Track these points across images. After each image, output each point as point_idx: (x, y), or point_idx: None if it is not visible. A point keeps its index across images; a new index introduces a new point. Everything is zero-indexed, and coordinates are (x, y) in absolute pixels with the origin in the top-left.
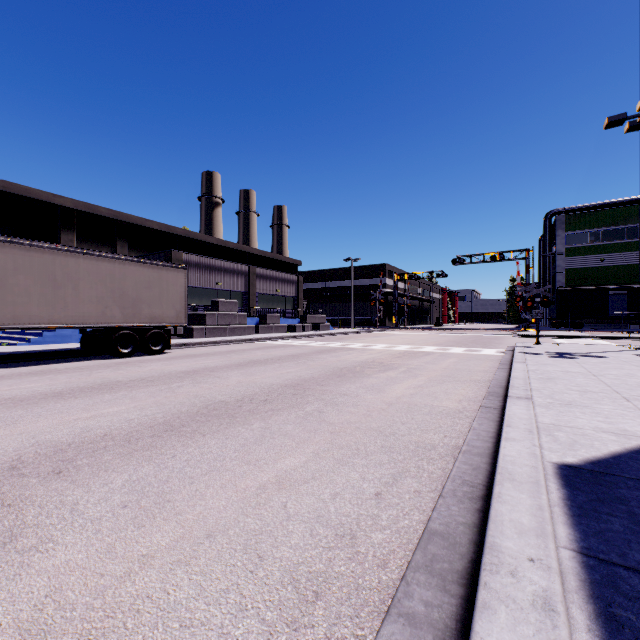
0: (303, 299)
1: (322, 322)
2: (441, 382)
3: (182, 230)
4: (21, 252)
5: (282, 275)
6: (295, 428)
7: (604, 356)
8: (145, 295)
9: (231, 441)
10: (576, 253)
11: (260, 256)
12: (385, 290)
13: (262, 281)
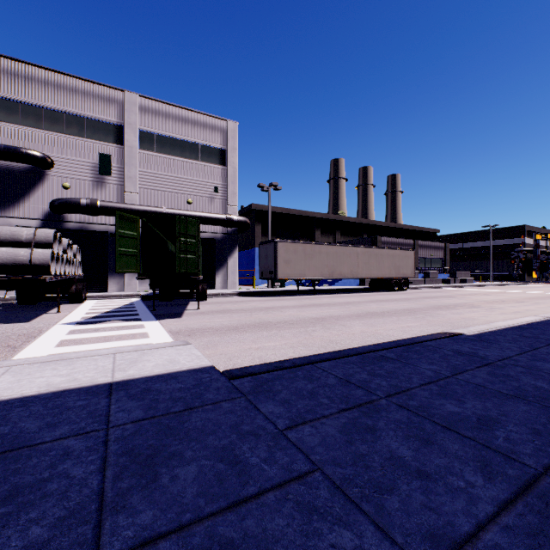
0: None
1: (466, 277)
2: None
3: (365, 220)
4: (371, 251)
5: (434, 244)
6: (531, 304)
7: None
8: (401, 264)
9: (515, 305)
10: None
11: (409, 229)
12: (523, 249)
13: (421, 249)
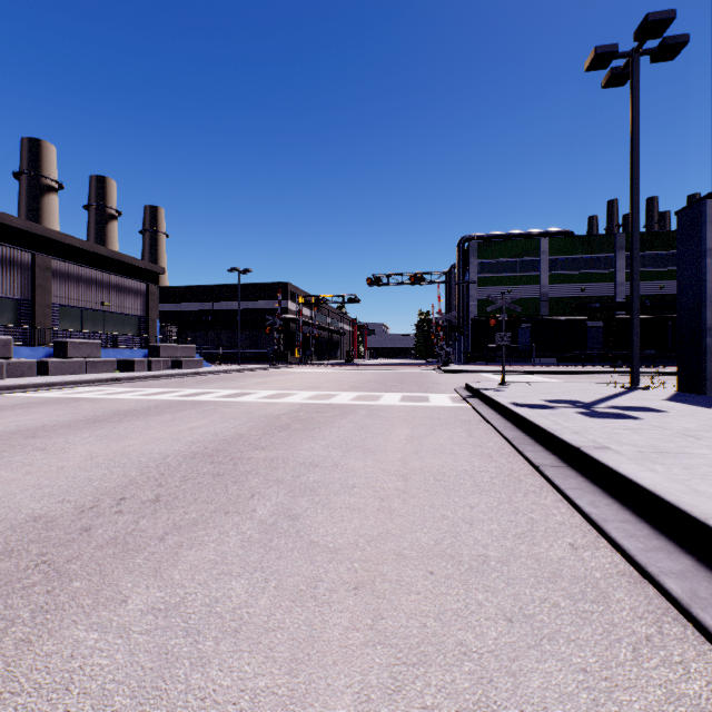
0: (171, 324)
1: (189, 356)
2: (477, 711)
3: None
4: None
5: (115, 279)
6: None
7: (650, 407)
8: None
9: None
10: (487, 283)
11: (85, 251)
12: (287, 316)
13: (68, 284)
